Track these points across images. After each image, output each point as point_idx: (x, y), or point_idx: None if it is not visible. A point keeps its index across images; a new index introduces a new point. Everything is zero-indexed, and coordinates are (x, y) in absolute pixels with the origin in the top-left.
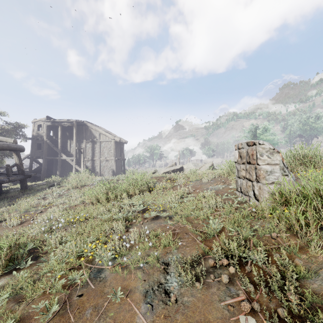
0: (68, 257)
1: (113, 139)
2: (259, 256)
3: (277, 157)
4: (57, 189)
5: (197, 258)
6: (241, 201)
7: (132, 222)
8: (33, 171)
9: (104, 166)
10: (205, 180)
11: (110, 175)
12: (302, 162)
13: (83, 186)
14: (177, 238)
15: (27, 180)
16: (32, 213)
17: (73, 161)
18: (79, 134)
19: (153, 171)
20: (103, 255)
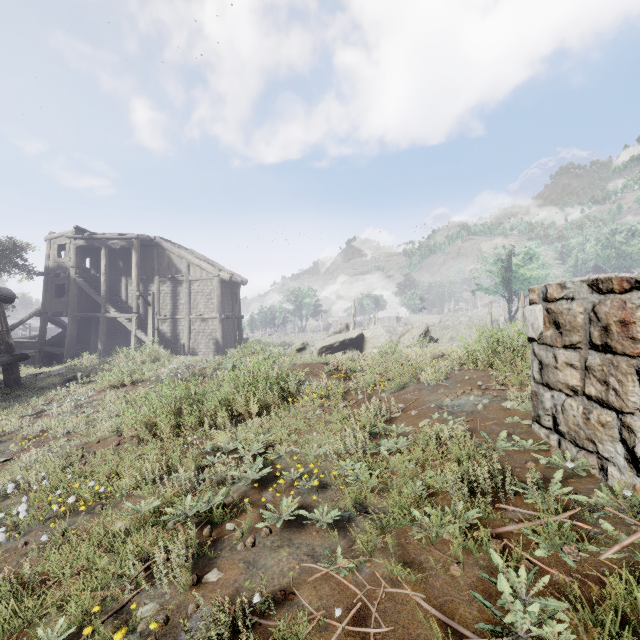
0: None
1: (217, 275)
2: None
3: None
4: (78, 388)
5: None
6: (566, 467)
7: (225, 528)
8: (47, 342)
9: (197, 332)
10: (430, 379)
11: (210, 351)
12: None
13: (137, 384)
14: None
15: (35, 362)
16: None
17: (132, 322)
18: (146, 265)
19: (298, 345)
20: None
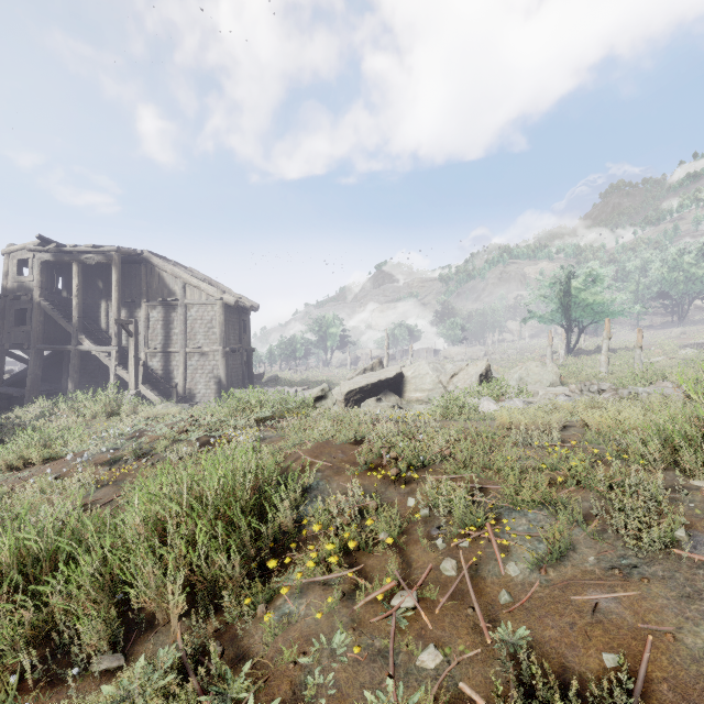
0: None
1: (220, 299)
2: None
3: None
4: None
5: None
6: None
7: None
8: (5, 382)
9: (195, 369)
10: (645, 536)
11: (211, 393)
12: None
13: (51, 462)
14: None
15: None
16: None
17: (111, 357)
18: (132, 285)
19: (316, 392)
20: None
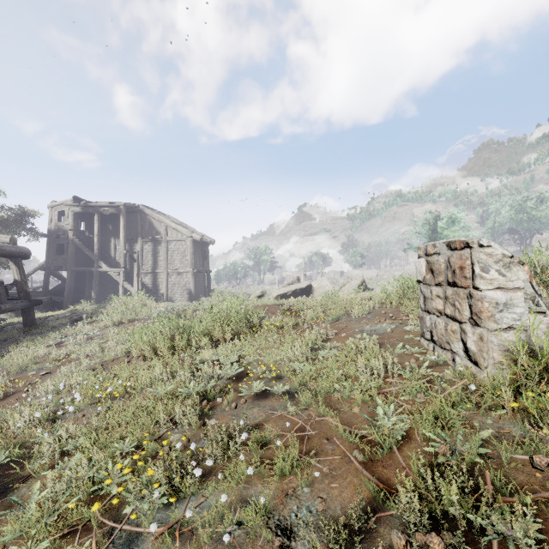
0: (69, 494)
1: (190, 237)
2: (523, 534)
3: (520, 274)
4: (85, 325)
5: (360, 520)
6: (434, 361)
7: (216, 402)
8: (49, 292)
9: (174, 284)
10: (356, 313)
11: (184, 300)
12: (541, 280)
13: (133, 322)
14: (310, 455)
15: (40, 309)
16: (30, 376)
17: (120, 275)
18: (131, 228)
19: (258, 293)
20: (145, 493)
